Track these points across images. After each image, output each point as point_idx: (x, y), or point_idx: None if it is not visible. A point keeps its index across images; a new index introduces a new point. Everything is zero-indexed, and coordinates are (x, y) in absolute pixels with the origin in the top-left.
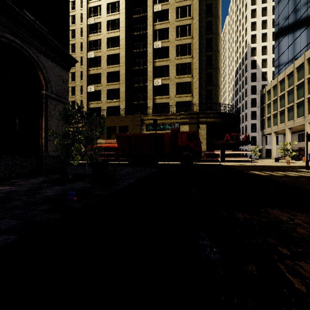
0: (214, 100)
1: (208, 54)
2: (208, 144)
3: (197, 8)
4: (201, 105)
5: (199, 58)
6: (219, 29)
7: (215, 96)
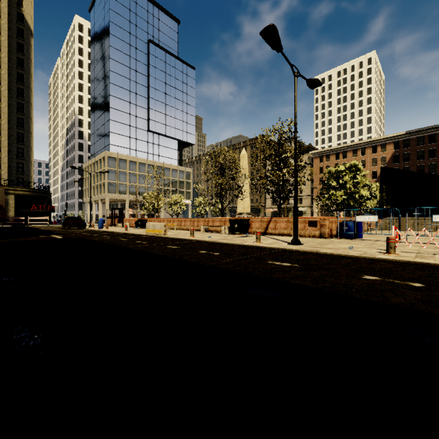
0: (27, 172)
1: (19, 131)
2: (17, 211)
3: (6, 96)
4: (11, 175)
5: (9, 132)
6: (32, 114)
7: (27, 170)
